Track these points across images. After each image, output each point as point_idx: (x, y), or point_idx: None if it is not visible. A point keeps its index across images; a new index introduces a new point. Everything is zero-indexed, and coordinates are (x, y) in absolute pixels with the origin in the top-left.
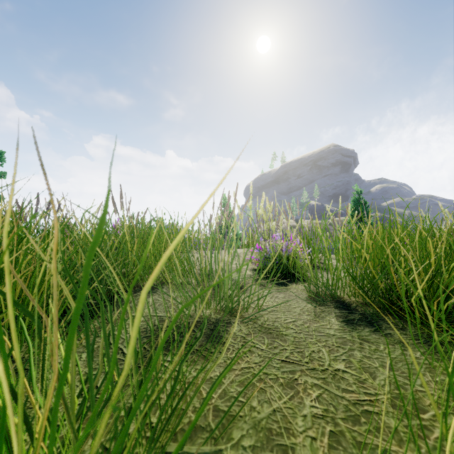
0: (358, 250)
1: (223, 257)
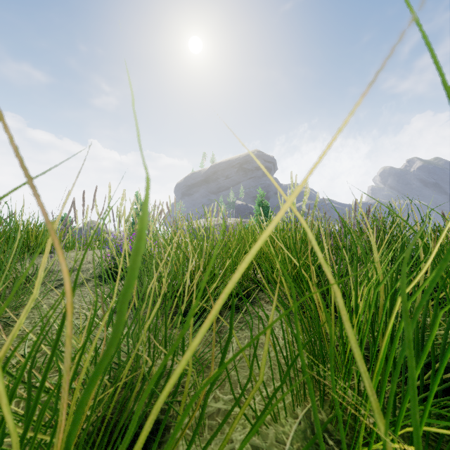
0: (164, 246)
1: (88, 256)
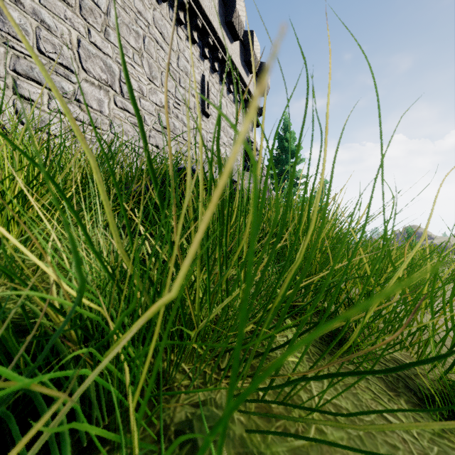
0: None
1: None
